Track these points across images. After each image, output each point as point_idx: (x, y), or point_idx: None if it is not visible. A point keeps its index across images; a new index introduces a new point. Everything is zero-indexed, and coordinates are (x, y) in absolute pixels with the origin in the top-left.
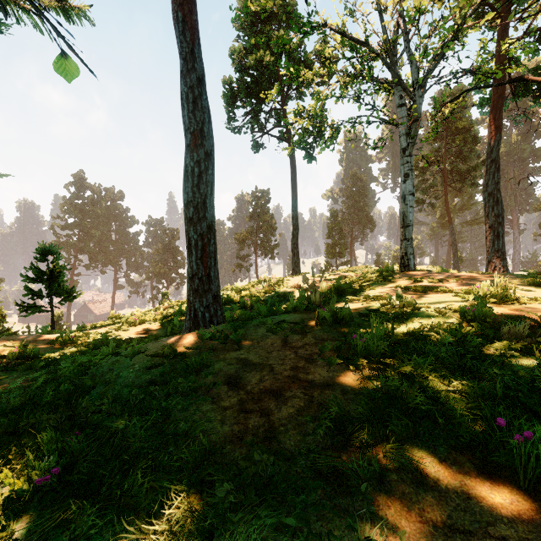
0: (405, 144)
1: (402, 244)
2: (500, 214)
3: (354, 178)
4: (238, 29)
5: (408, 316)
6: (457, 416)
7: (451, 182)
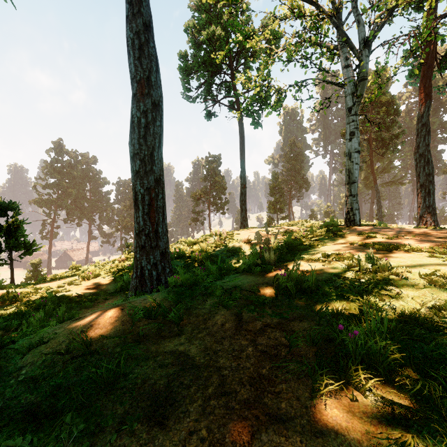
0: (351, 103)
1: (348, 200)
2: (430, 173)
3: (292, 146)
4: (193, 9)
5: (388, 284)
6: None
7: (375, 148)
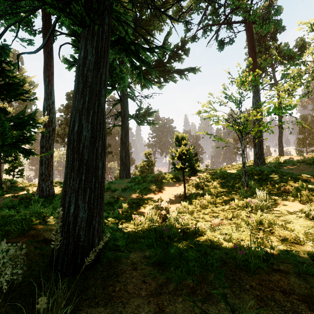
0: None
1: None
2: None
3: None
4: None
5: None
6: None
7: None
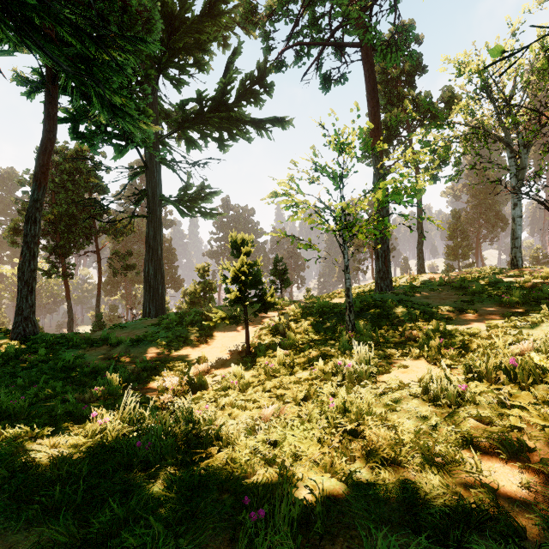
0: (514, 183)
1: (512, 251)
2: None
3: (480, 176)
4: None
5: (497, 285)
6: (495, 298)
7: None
